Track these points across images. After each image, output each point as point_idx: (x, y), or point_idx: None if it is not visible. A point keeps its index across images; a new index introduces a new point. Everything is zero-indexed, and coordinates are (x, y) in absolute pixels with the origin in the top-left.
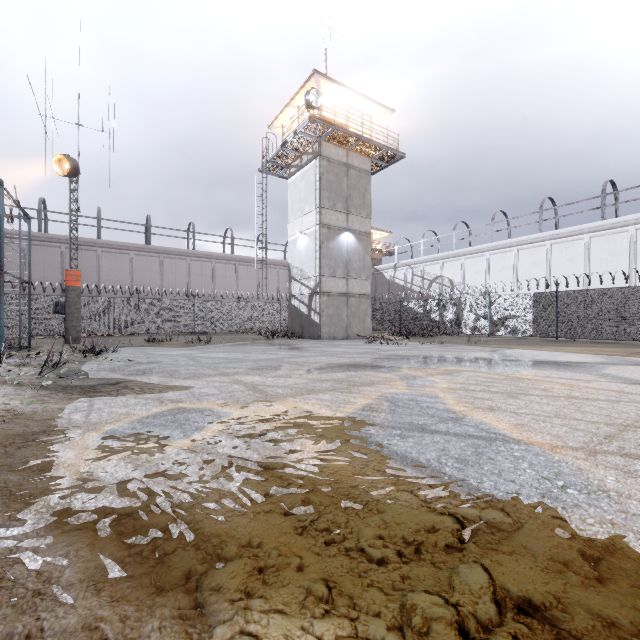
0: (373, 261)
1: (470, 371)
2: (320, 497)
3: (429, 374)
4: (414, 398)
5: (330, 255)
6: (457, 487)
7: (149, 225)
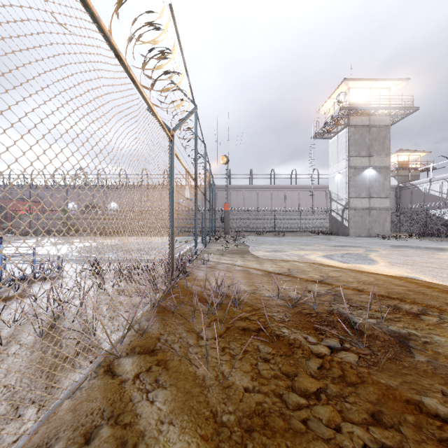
0: (410, 177)
1: (412, 251)
2: (308, 259)
3: (384, 250)
4: (358, 254)
5: (356, 185)
6: (339, 261)
7: (251, 174)
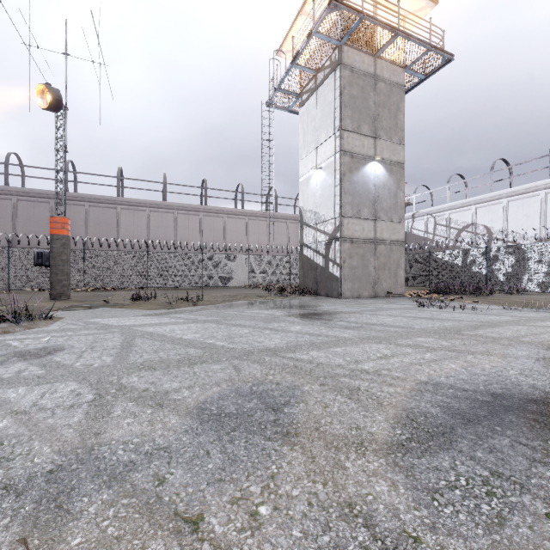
0: None
1: None
2: None
3: None
4: None
5: (353, 190)
6: None
7: (164, 182)
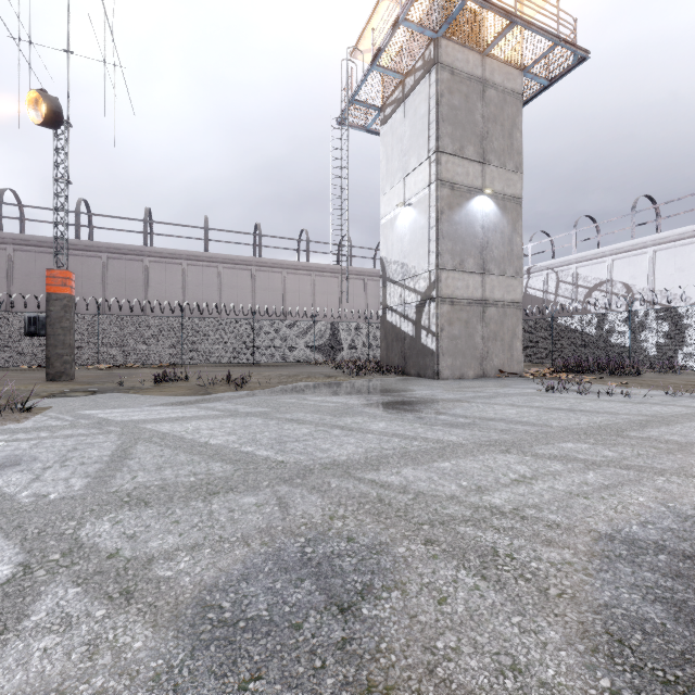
0: None
1: None
2: None
3: None
4: None
5: (454, 234)
6: None
7: (205, 227)
